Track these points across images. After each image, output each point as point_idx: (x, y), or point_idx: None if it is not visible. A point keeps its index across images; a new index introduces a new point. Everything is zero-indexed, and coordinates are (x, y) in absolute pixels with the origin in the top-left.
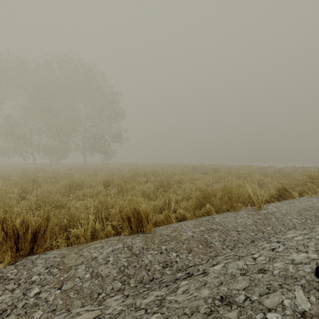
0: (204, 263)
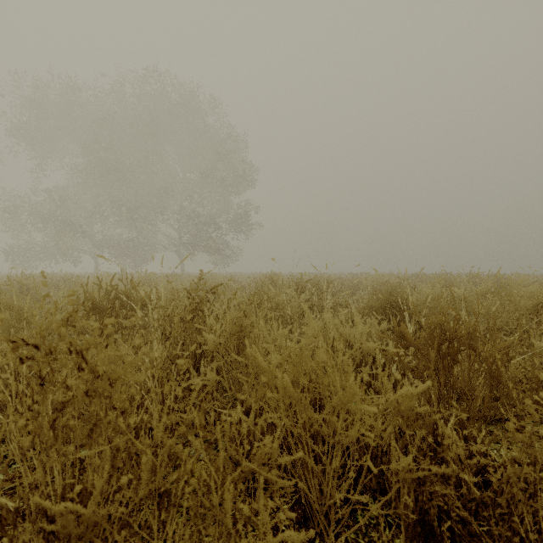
0: None
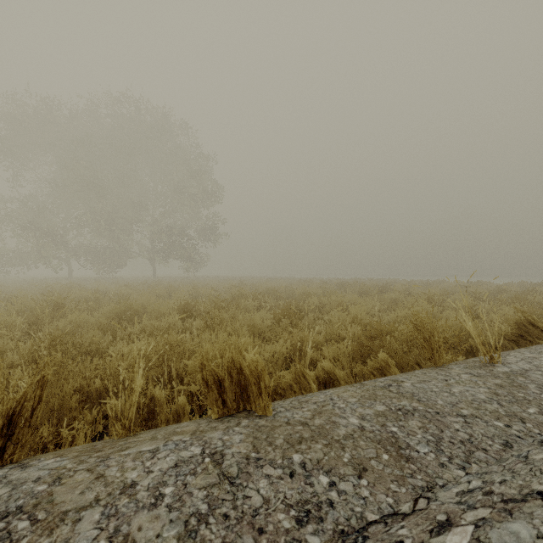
0: (405, 515)
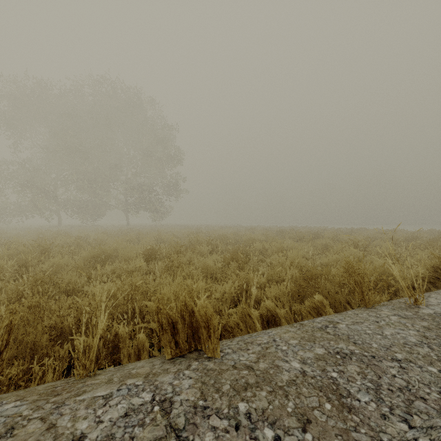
0: None
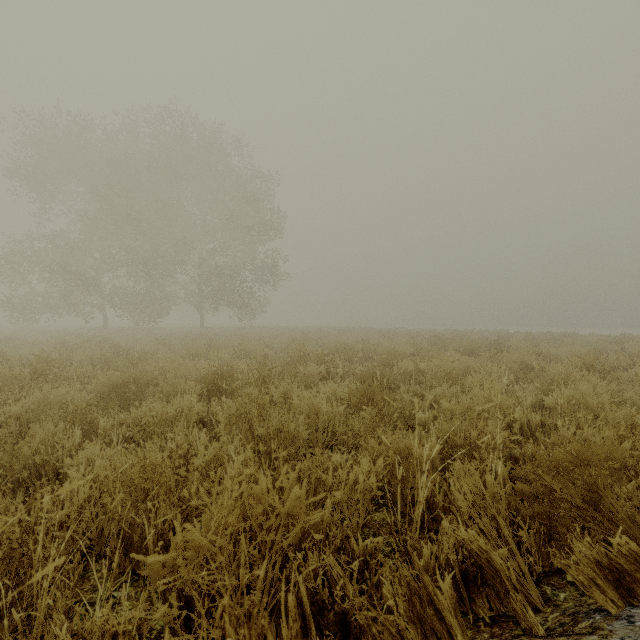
0: None
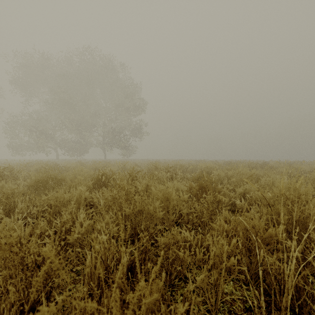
0: None
